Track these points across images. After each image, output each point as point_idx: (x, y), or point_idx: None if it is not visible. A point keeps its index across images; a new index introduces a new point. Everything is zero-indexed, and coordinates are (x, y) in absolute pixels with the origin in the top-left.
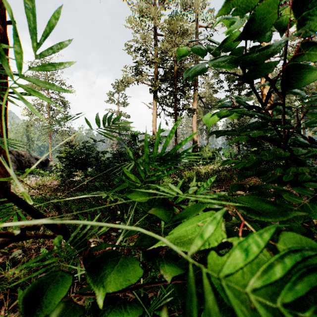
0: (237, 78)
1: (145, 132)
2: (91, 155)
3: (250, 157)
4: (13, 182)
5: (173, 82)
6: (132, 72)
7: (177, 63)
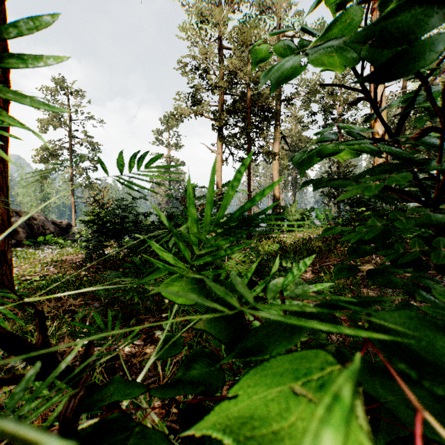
0: (356, 80)
1: (188, 180)
2: (129, 218)
3: (375, 224)
4: (20, 256)
5: (246, 115)
6: (188, 100)
7: (251, 88)
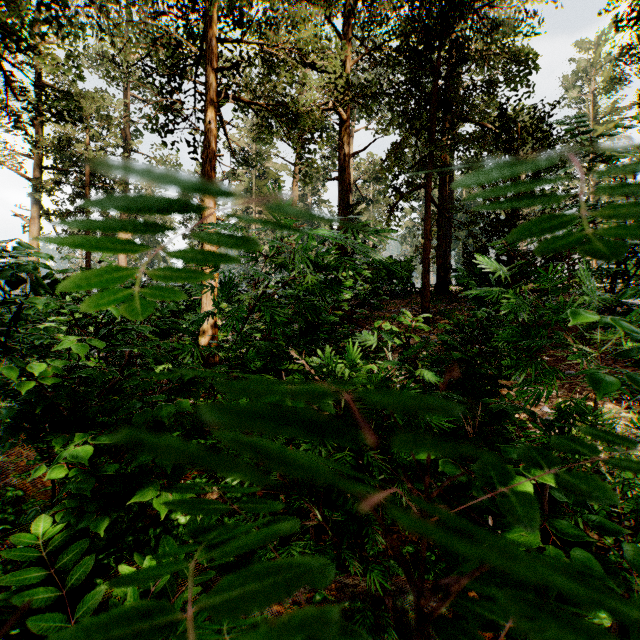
0: None
1: None
2: None
3: None
4: None
5: (83, 189)
6: None
7: None
